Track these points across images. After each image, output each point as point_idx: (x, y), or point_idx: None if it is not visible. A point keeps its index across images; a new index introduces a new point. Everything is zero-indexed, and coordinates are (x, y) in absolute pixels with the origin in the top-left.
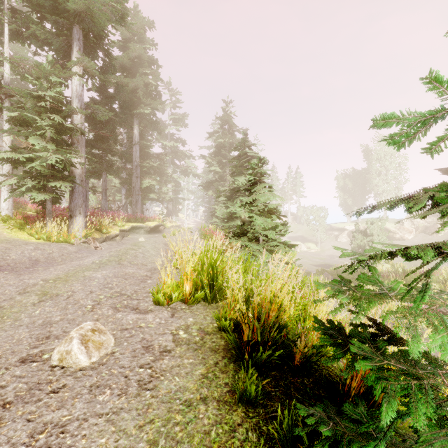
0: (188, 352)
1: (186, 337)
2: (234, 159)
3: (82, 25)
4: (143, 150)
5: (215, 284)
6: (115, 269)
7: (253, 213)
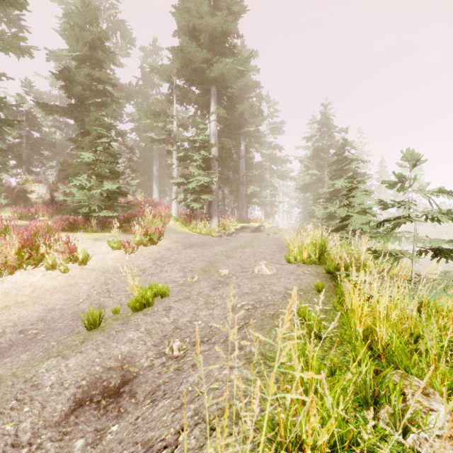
0: (311, 276)
1: (309, 272)
2: (333, 163)
3: (217, 84)
4: (247, 162)
5: (322, 255)
6: (253, 249)
7: (349, 212)
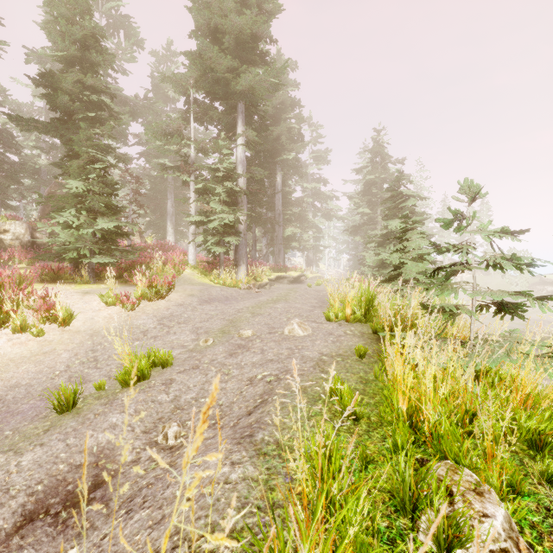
0: (354, 337)
1: (352, 333)
2: (386, 200)
3: (245, 100)
4: (285, 198)
5: (369, 311)
6: (287, 304)
7: (403, 259)
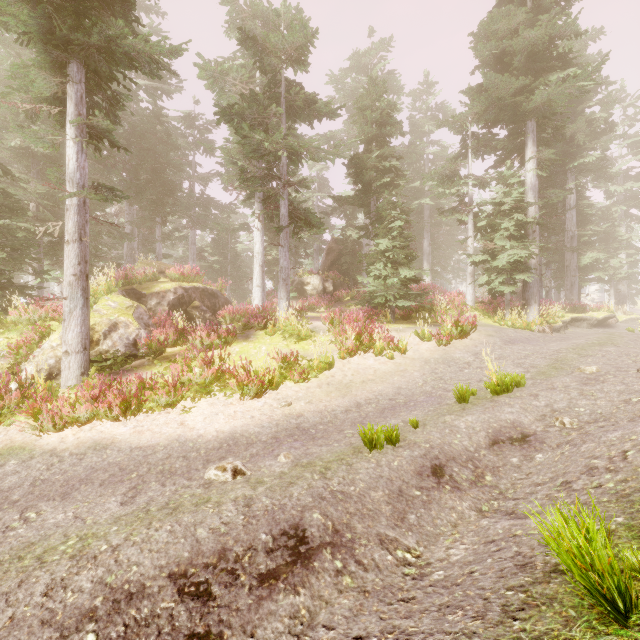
0: None
1: None
2: None
3: (536, 116)
4: (581, 214)
5: None
6: (619, 348)
7: None
